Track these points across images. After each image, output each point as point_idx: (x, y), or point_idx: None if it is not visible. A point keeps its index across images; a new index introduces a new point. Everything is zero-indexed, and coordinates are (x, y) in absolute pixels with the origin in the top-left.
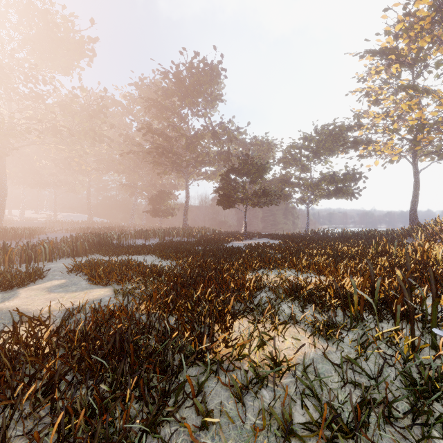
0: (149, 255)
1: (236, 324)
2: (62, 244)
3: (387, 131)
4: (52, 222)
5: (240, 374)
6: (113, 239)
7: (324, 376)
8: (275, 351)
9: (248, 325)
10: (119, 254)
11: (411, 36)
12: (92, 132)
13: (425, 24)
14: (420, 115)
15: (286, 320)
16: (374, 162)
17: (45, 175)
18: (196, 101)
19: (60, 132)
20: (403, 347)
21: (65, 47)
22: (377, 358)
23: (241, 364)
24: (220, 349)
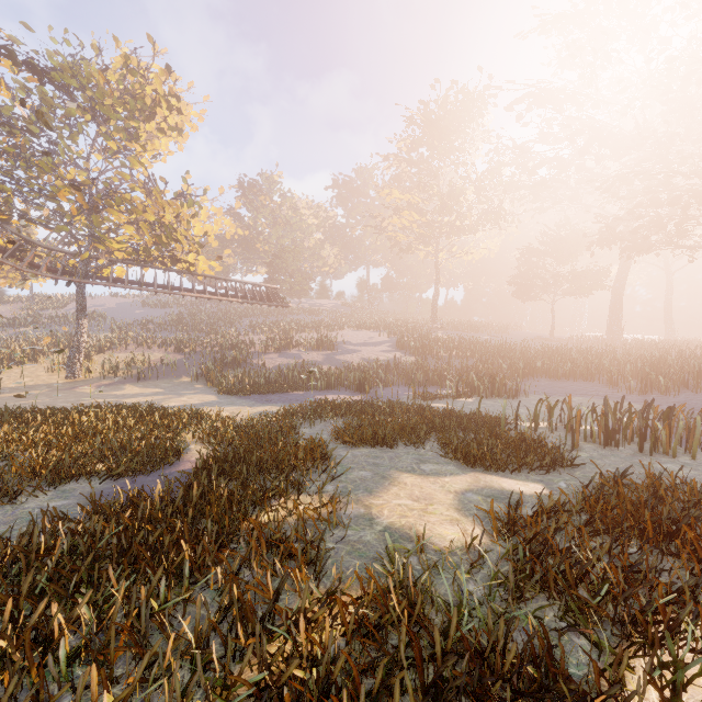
0: None
1: None
2: None
3: None
4: None
5: None
6: None
7: None
8: None
9: None
10: None
11: None
12: None
13: None
14: None
15: None
16: None
17: None
18: None
19: None
20: None
21: None
22: None
23: None
24: None
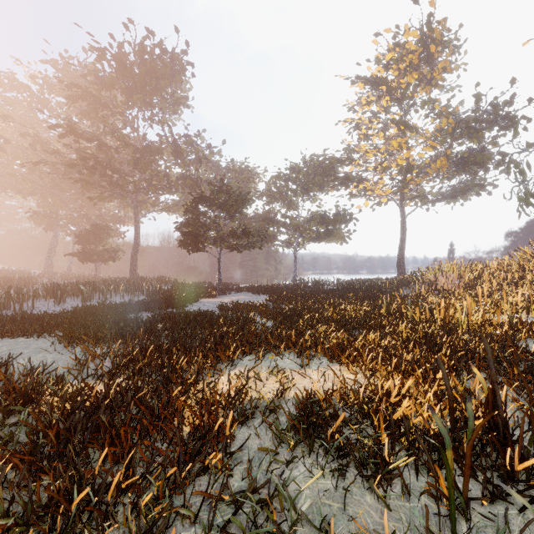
0: (45, 336)
1: None
2: None
3: (378, 169)
4: None
5: None
6: None
7: None
8: None
9: None
10: None
11: (400, 69)
12: None
13: (413, 58)
14: (409, 155)
15: None
16: (365, 203)
17: None
18: (149, 100)
19: None
20: None
21: None
22: None
23: None
24: None
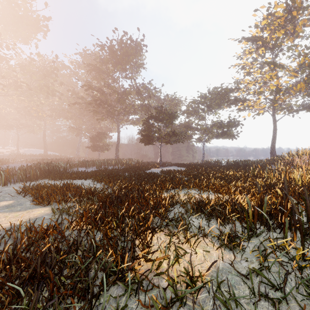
0: (87, 179)
1: (154, 238)
2: (18, 171)
3: (256, 93)
4: (15, 155)
5: (159, 293)
6: (61, 167)
7: (235, 288)
8: (191, 268)
9: (165, 238)
10: (63, 179)
11: (272, 29)
12: (46, 87)
13: (281, 21)
14: (277, 82)
15: (197, 233)
16: (248, 114)
17: (9, 119)
18: (125, 67)
19: (20, 86)
20: (293, 253)
21: (24, 22)
22: (276, 266)
23: (160, 279)
24: (140, 266)
